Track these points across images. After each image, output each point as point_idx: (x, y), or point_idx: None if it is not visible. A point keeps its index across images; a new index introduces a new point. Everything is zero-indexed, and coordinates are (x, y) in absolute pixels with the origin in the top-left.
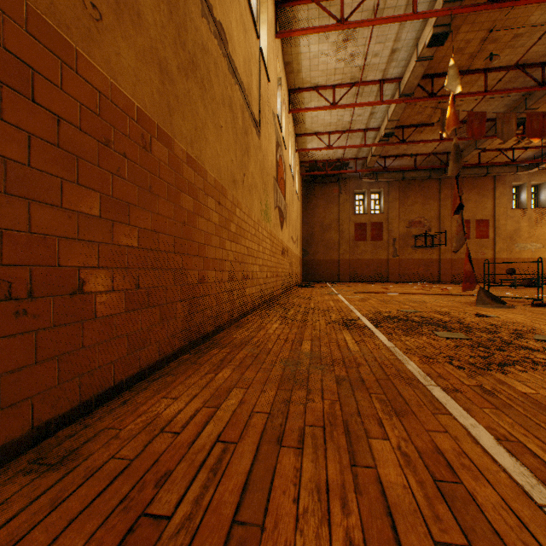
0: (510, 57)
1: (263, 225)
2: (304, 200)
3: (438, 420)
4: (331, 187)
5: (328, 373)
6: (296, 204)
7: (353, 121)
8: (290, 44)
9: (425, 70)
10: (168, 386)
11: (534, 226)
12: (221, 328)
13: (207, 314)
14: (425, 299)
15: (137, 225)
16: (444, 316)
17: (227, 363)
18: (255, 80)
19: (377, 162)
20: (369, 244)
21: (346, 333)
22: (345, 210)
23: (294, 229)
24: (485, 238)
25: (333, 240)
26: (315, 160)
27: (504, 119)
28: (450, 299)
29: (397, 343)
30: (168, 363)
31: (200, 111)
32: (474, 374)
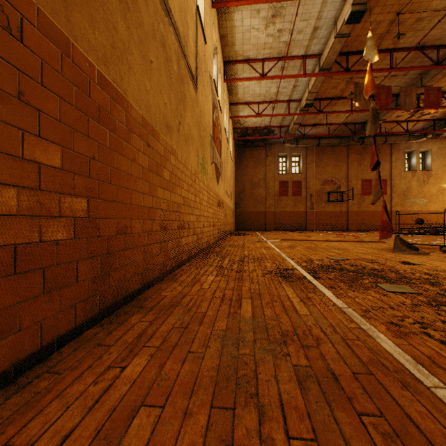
0: (412, 39)
1: (200, 177)
2: (236, 162)
3: None
4: (259, 150)
5: (282, 361)
6: (230, 163)
7: (279, 93)
8: (225, 17)
9: (342, 46)
10: (32, 407)
11: (422, 185)
12: (151, 284)
13: (131, 270)
14: (345, 246)
15: None
16: (374, 263)
17: (145, 342)
18: (192, 34)
19: (298, 130)
20: (291, 199)
21: (287, 288)
22: (271, 170)
23: (229, 184)
24: (384, 194)
25: (261, 195)
26: (246, 127)
27: (406, 92)
28: (367, 246)
29: (348, 301)
30: (61, 345)
31: (119, 28)
32: None
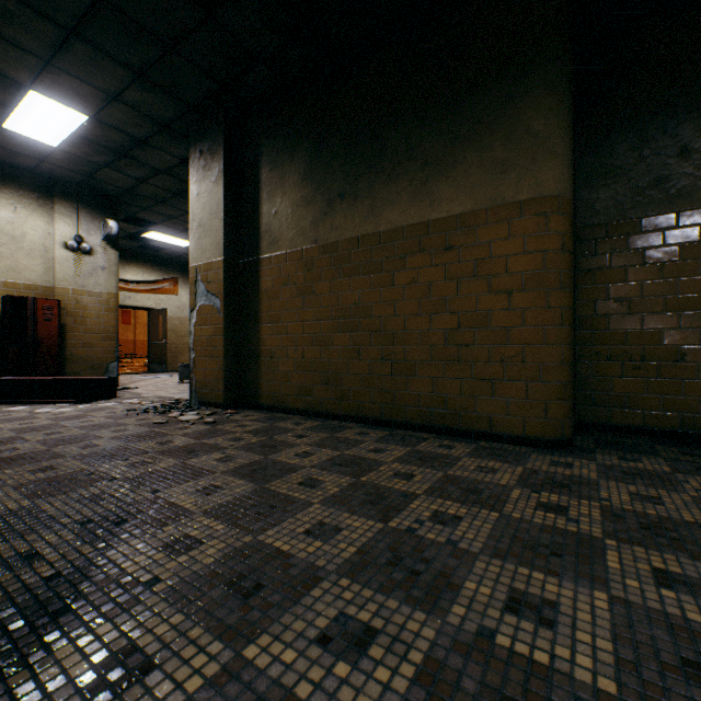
0: None
1: None
2: None
3: None
4: None
5: None
6: None
7: None
8: None
9: None
10: None
11: None
12: None
13: None
14: None
15: None
16: None
17: None
18: None
19: None
20: None
21: None
22: None
23: None
24: (130, 324)
25: None
26: None
27: None
28: None
29: None
30: None
31: None
32: None
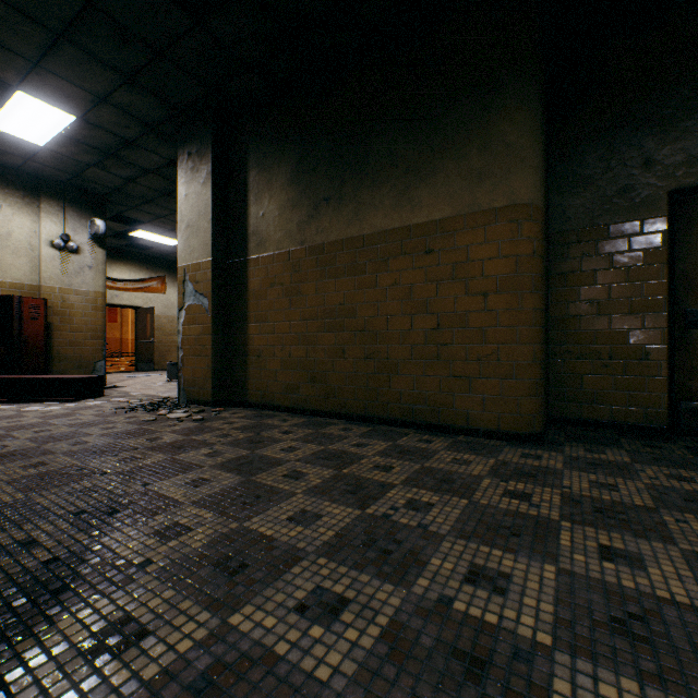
0: None
1: None
2: None
3: None
4: None
5: None
6: None
7: None
8: None
9: None
10: None
11: None
12: None
13: None
14: None
15: None
16: None
17: None
18: None
19: None
20: None
21: None
22: None
23: None
24: (116, 322)
25: None
26: None
27: None
28: None
29: None
30: None
31: None
32: None
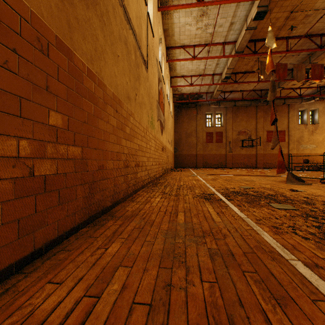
0: (302, 30)
1: (149, 131)
2: (175, 118)
3: (323, 311)
4: (192, 110)
5: (201, 246)
6: (171, 120)
7: (206, 69)
8: (167, 17)
9: (251, 36)
10: (58, 266)
11: (311, 134)
12: (118, 202)
13: (106, 193)
14: (252, 179)
15: (31, 118)
16: (270, 191)
17: (117, 235)
18: (144, 32)
19: (220, 95)
20: (215, 145)
21: (208, 206)
22: (200, 124)
23: (170, 135)
24: (283, 141)
25: (193, 142)
26: (182, 93)
27: (298, 68)
28: (268, 179)
29: (248, 214)
30: (68, 237)
31: (99, 38)
32: (321, 245)
